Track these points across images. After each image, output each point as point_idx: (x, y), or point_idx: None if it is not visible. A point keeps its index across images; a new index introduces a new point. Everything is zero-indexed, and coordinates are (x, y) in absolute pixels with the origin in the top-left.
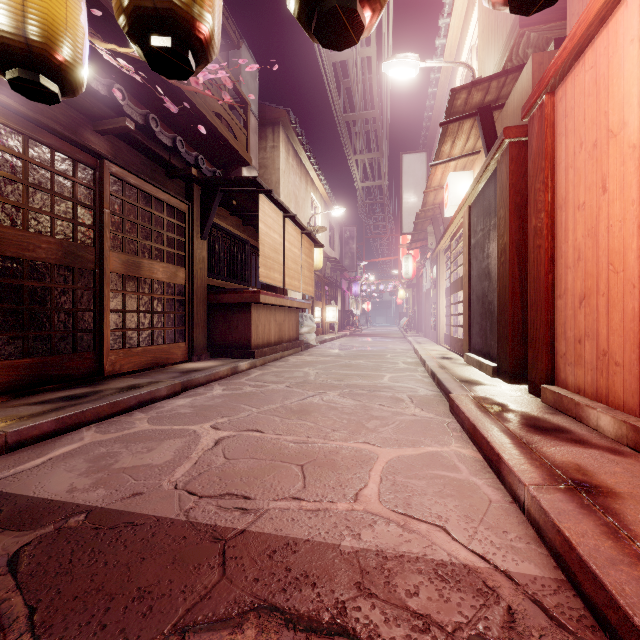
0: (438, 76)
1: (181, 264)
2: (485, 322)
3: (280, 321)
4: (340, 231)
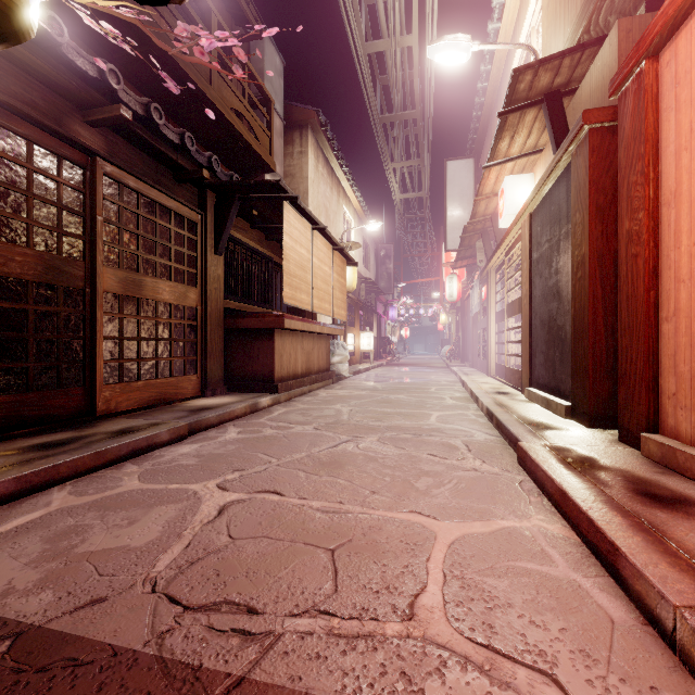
0: (489, 68)
1: (192, 283)
2: (553, 351)
3: (308, 349)
4: (375, 249)
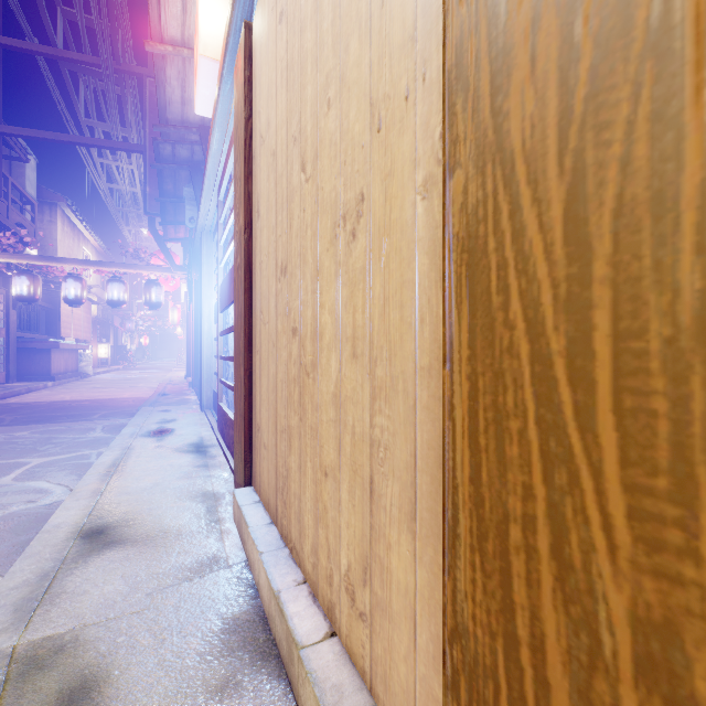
0: None
1: (2, 326)
2: None
3: (67, 358)
4: None
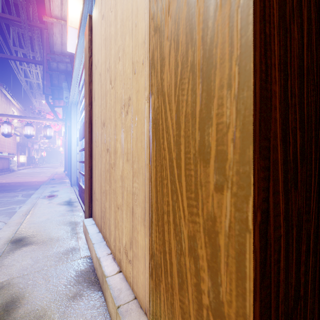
0: None
1: None
2: None
3: (3, 162)
4: None
